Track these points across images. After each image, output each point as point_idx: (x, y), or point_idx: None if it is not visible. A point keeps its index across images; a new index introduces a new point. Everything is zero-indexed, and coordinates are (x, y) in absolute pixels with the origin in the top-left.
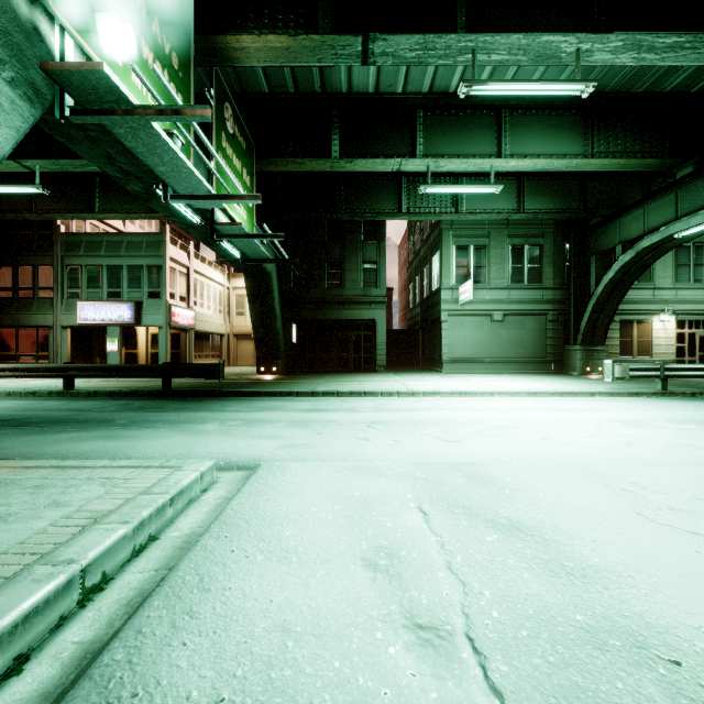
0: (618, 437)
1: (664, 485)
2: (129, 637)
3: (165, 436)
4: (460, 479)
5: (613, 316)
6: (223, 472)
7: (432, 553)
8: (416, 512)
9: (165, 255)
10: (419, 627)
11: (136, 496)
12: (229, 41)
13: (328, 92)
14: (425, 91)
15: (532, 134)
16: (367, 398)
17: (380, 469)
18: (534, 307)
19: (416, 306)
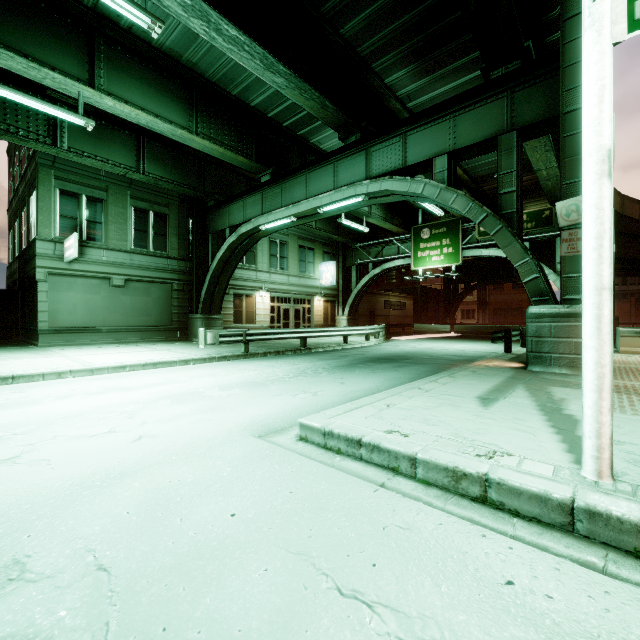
0: (140, 425)
1: (79, 541)
2: None
3: None
4: None
5: (226, 289)
6: None
7: None
8: None
9: None
10: None
11: None
12: None
13: None
14: None
15: (135, 82)
16: None
17: None
18: (159, 275)
19: (14, 260)
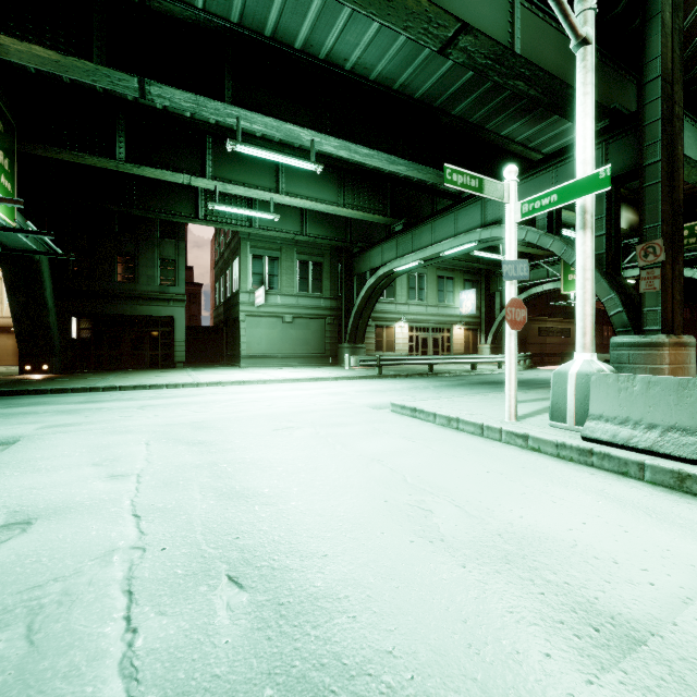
0: (315, 401)
1: (304, 419)
2: None
3: None
4: (187, 429)
5: (368, 322)
6: None
7: (141, 457)
8: (143, 445)
9: None
10: (114, 476)
11: None
12: None
13: (111, 94)
14: (212, 122)
15: (303, 180)
16: (151, 390)
17: (131, 430)
18: (316, 312)
19: (221, 305)
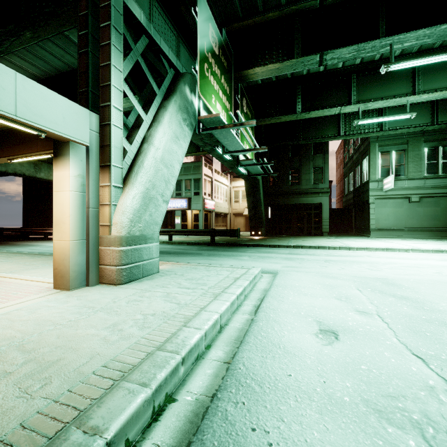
0: None
1: None
2: (267, 302)
3: (229, 260)
4: (378, 283)
5: None
6: (263, 274)
7: (364, 299)
8: (356, 290)
9: (202, 173)
10: (359, 311)
11: (243, 275)
12: (249, 72)
13: (295, 76)
14: (357, 63)
15: (441, 74)
16: (320, 250)
17: (336, 277)
18: (446, 191)
19: (350, 193)
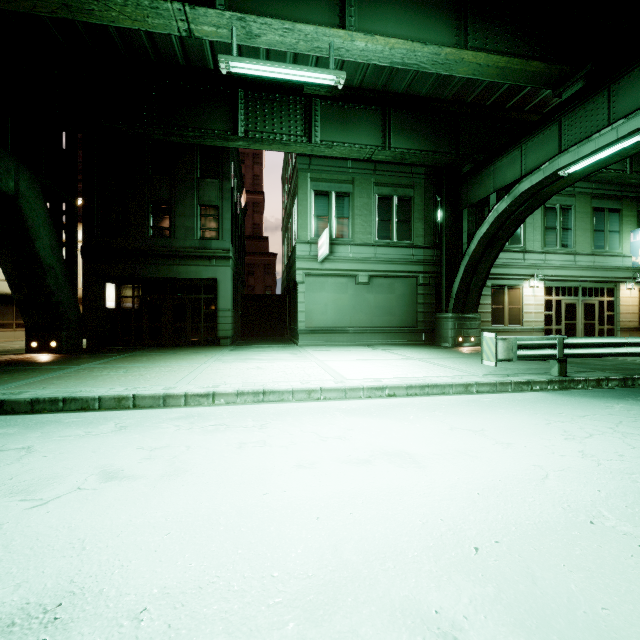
0: None
1: None
2: None
3: None
4: None
5: (486, 279)
6: None
7: None
8: None
9: None
10: None
11: None
12: None
13: None
14: None
15: (388, 8)
16: (34, 419)
17: None
18: (403, 268)
19: (285, 268)
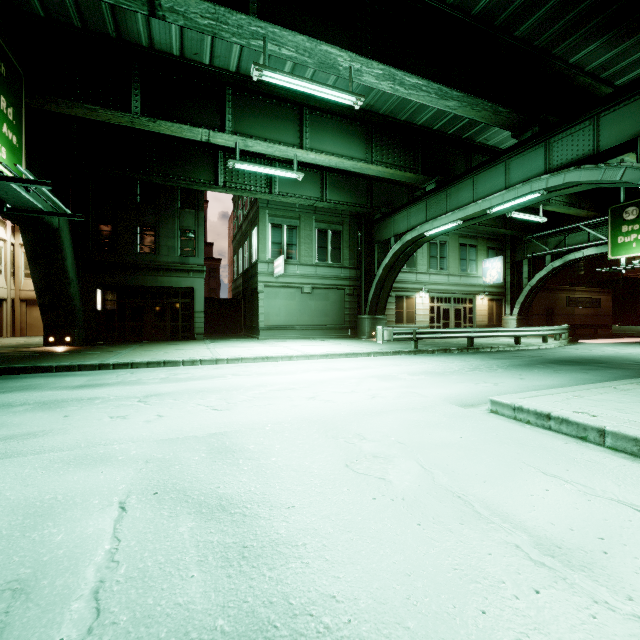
0: (369, 390)
1: (380, 433)
2: None
3: None
4: (200, 454)
5: (390, 292)
6: None
7: (88, 572)
8: (113, 509)
9: None
10: None
11: None
12: None
13: (125, 40)
14: (232, 70)
15: (328, 135)
16: (165, 368)
17: (111, 455)
18: (335, 282)
19: (239, 277)
